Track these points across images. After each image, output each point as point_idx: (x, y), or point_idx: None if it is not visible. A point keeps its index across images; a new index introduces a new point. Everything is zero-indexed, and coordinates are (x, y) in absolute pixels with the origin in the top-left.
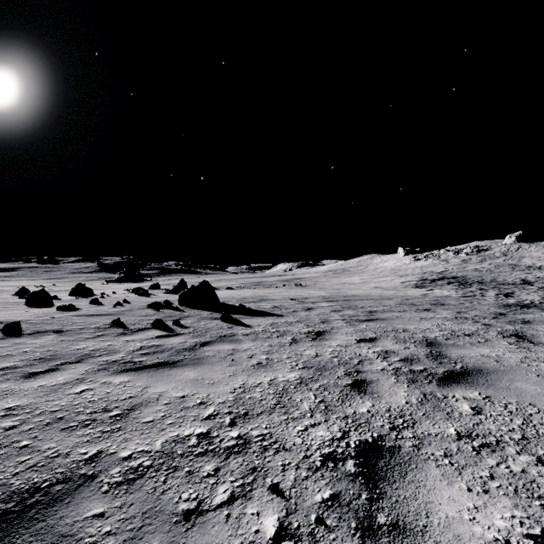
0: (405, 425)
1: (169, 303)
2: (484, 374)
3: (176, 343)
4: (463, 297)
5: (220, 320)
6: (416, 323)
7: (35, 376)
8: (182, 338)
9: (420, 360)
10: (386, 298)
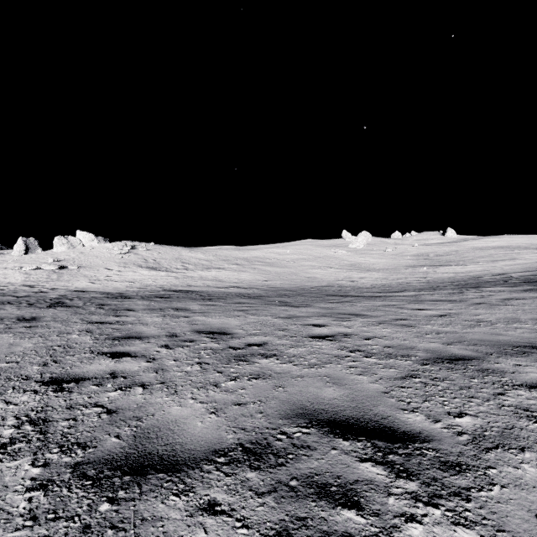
0: (24, 377)
1: None
2: None
3: None
4: None
5: None
6: None
7: None
8: None
9: None
10: None
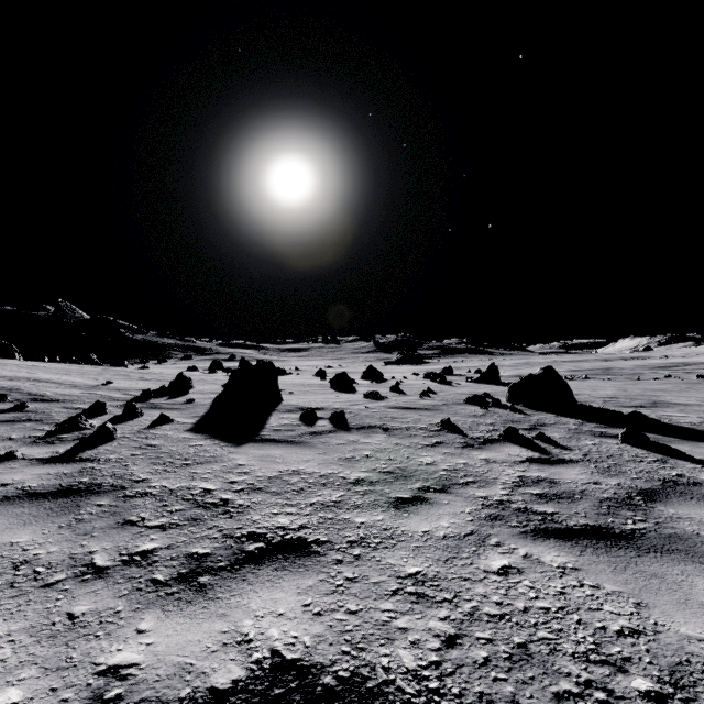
0: None
1: (497, 399)
2: None
3: (580, 482)
4: None
5: (619, 441)
6: None
7: (404, 506)
8: (580, 472)
9: None
10: None
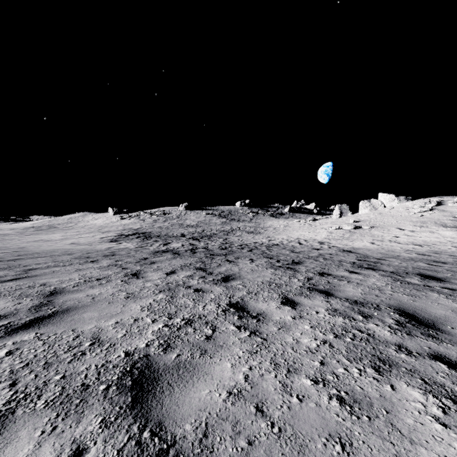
0: None
1: None
2: (67, 312)
3: None
4: (136, 248)
5: None
6: (65, 275)
7: None
8: None
9: (16, 314)
10: (68, 254)
